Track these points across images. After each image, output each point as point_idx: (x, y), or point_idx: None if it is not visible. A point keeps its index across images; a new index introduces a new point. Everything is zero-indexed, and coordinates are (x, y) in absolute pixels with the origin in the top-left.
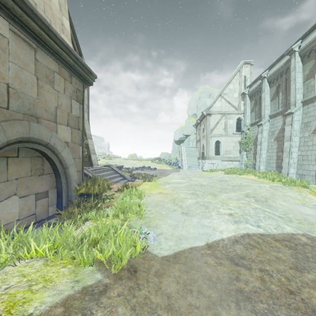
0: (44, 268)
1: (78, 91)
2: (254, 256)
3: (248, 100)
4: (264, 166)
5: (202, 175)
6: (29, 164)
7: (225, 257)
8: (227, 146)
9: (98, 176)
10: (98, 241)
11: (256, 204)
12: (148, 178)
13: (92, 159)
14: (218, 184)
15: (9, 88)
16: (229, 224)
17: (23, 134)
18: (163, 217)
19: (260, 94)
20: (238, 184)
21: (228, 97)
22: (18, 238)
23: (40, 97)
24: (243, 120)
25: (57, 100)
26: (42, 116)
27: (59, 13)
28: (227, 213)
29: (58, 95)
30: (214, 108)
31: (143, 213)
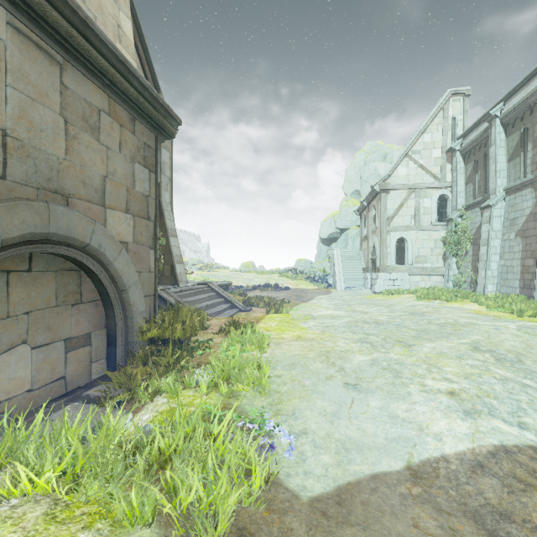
0: (43, 530)
1: (146, 147)
2: (534, 515)
3: (461, 162)
4: (495, 285)
5: (373, 300)
6: (53, 285)
7: (459, 509)
8: (420, 248)
9: (185, 303)
10: (170, 454)
11: (501, 368)
12: (275, 307)
13: (177, 272)
14: (409, 322)
15: (6, 137)
16: (455, 418)
17: (35, 227)
18: (307, 391)
19: (486, 148)
20: (450, 322)
21: (421, 157)
22: (4, 444)
23: (71, 156)
24: (451, 200)
25: (106, 163)
26: (75, 194)
27: (113, 5)
28: (443, 389)
29: (107, 153)
30: (394, 178)
31: (266, 382)
